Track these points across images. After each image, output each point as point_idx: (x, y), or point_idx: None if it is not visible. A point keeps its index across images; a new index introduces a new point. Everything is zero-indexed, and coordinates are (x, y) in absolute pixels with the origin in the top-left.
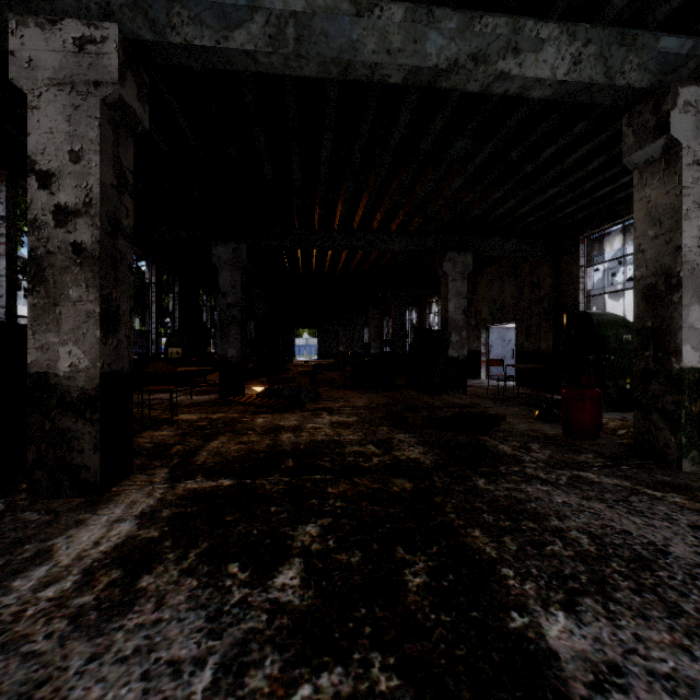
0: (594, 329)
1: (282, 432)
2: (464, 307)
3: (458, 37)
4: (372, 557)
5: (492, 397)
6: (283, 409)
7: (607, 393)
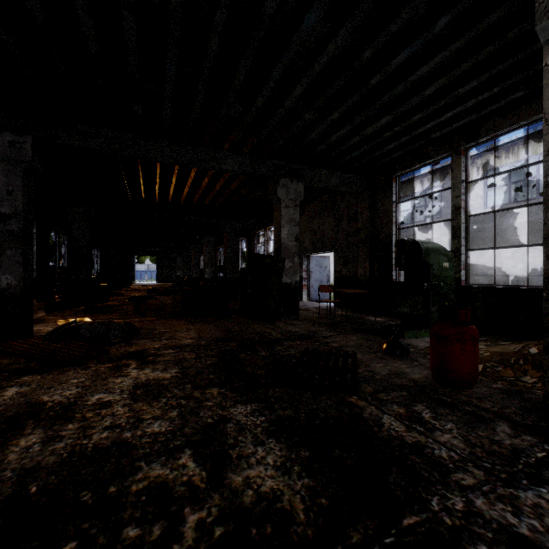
0: (422, 257)
1: (25, 429)
2: (296, 234)
3: None
4: None
5: (323, 322)
6: (70, 362)
7: (432, 317)
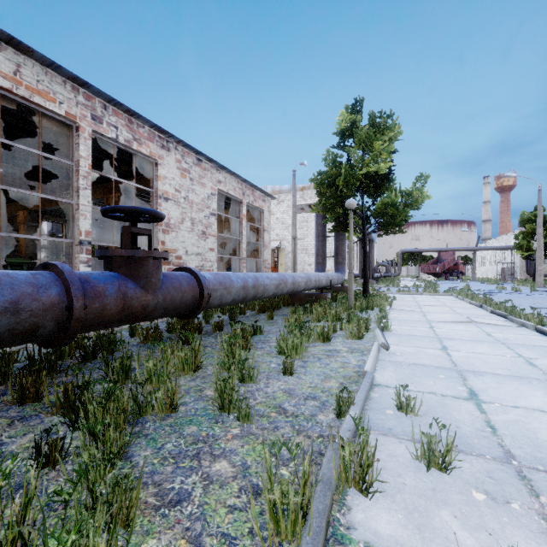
0: None
1: None
2: None
3: None
4: None
5: None
6: None
7: None
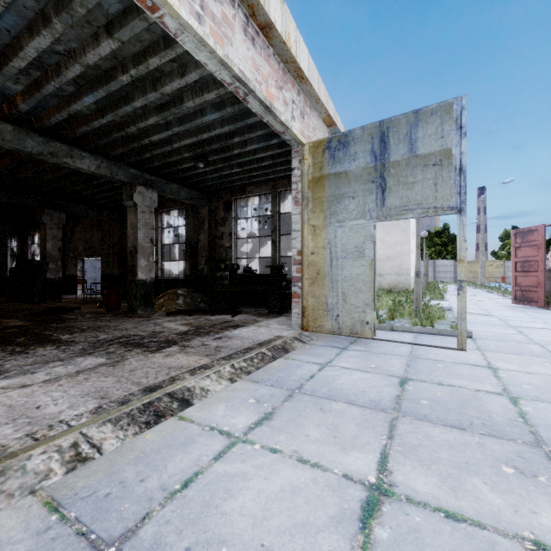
0: None
1: None
2: (59, 247)
3: (43, 145)
4: (1, 340)
5: (80, 302)
6: None
7: None
